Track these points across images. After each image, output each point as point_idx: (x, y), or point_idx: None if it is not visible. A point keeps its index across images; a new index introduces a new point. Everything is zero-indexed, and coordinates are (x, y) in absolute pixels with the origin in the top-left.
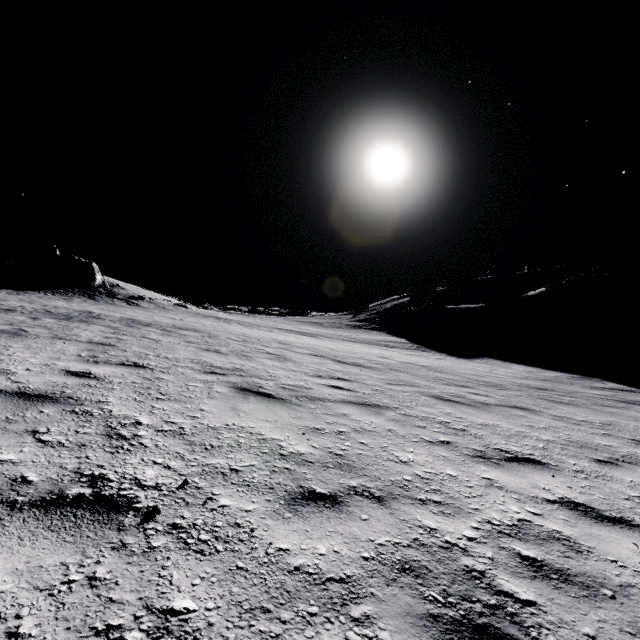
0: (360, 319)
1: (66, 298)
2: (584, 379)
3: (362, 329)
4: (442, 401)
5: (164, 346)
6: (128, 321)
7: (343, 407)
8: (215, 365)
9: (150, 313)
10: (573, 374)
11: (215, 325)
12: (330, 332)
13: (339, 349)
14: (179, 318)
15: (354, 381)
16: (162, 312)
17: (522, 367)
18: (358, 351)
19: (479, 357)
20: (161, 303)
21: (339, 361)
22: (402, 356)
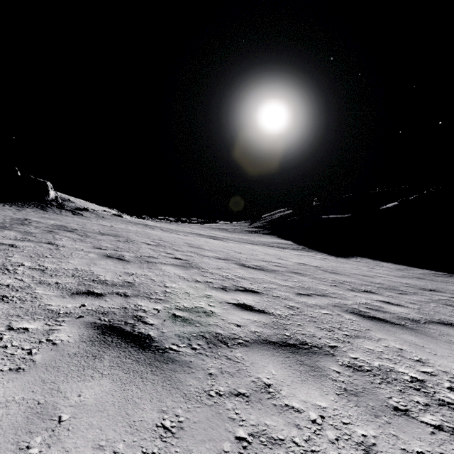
0: (256, 226)
1: (19, 209)
2: (449, 276)
3: (258, 233)
4: (370, 321)
5: (60, 253)
6: (55, 227)
7: (260, 360)
8: (101, 278)
9: (86, 221)
10: (437, 271)
11: (139, 231)
12: (233, 236)
13: (242, 251)
14: (110, 225)
15: (263, 293)
16: (99, 220)
17: (391, 265)
18: (258, 253)
19: (353, 256)
20: (101, 213)
21: (243, 264)
22: (294, 257)
